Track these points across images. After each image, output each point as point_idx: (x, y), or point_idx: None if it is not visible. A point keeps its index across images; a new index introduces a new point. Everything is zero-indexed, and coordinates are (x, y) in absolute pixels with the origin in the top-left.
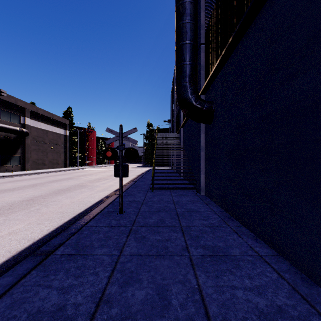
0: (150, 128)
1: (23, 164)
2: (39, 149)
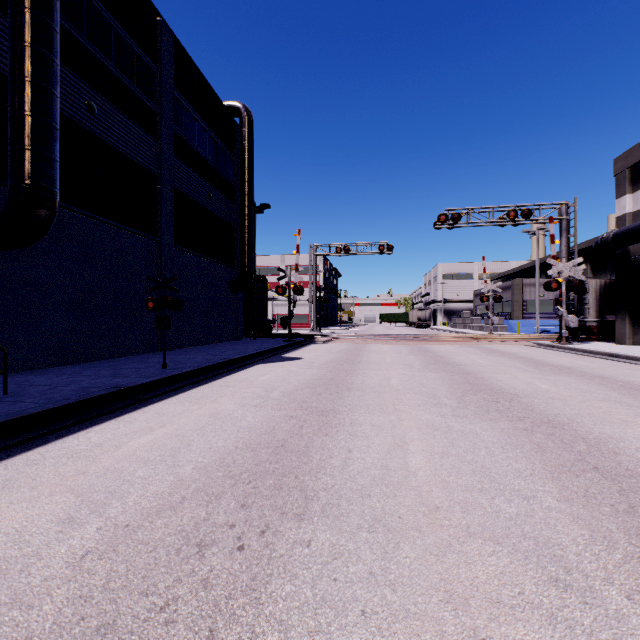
0: None
1: None
2: None
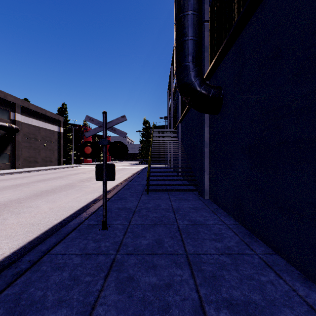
0: (146, 125)
1: (13, 162)
2: (31, 146)
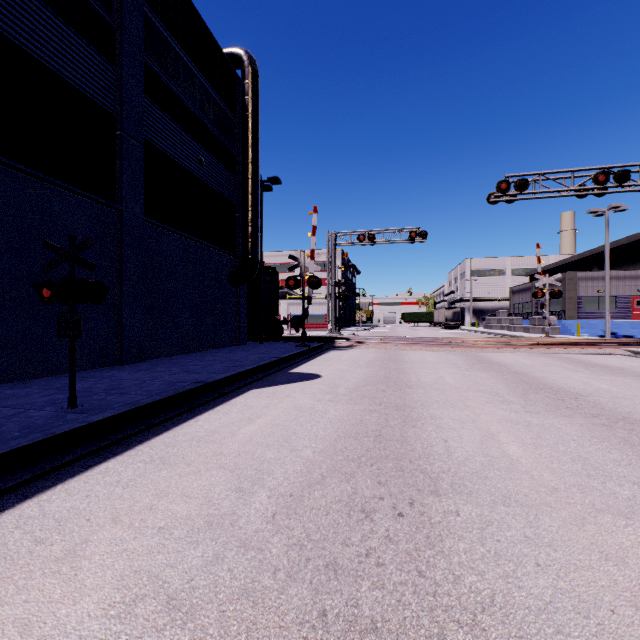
0: None
1: None
2: None
